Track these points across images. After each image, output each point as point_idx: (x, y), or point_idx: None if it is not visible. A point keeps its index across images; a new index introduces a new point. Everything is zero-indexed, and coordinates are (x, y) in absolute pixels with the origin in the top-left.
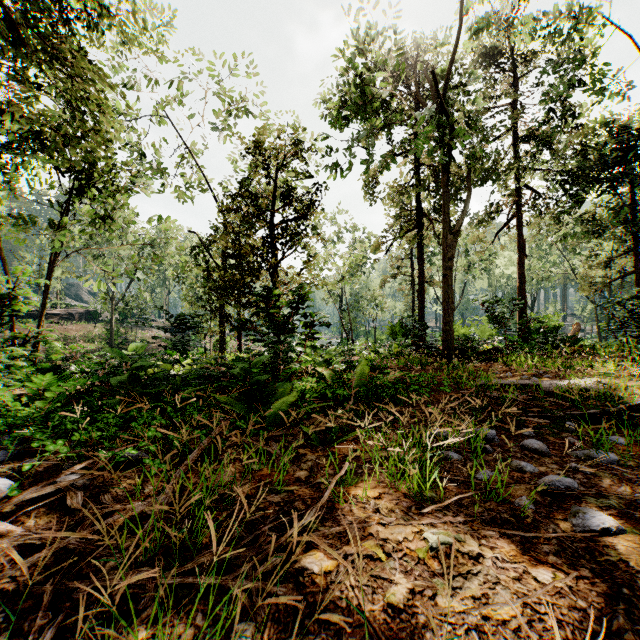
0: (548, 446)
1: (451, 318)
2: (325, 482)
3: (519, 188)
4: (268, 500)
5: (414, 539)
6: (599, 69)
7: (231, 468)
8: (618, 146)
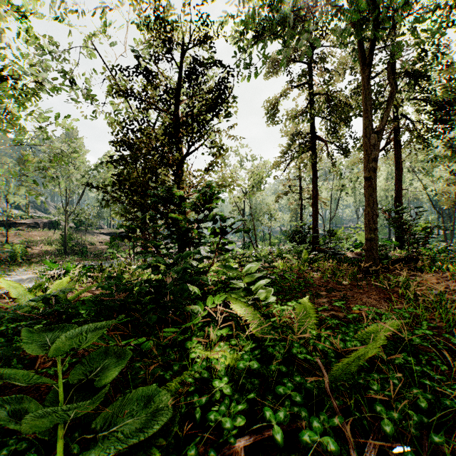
0: None
1: (376, 225)
2: None
3: (395, 117)
4: None
5: None
6: None
7: None
8: None
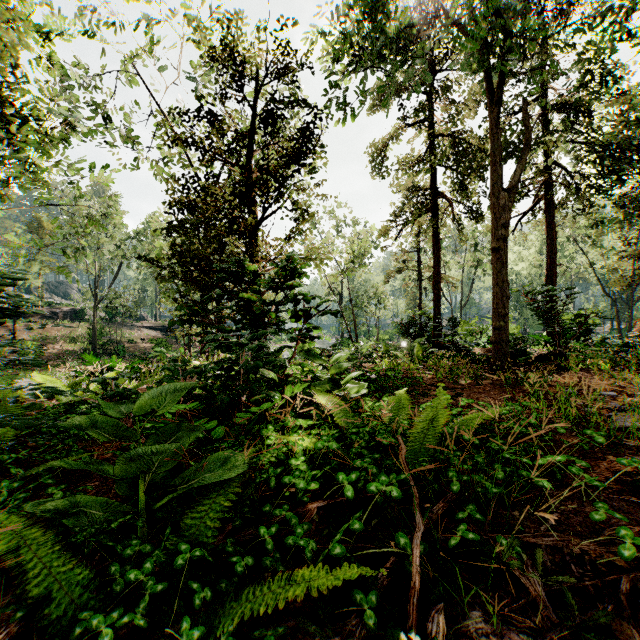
0: None
1: (507, 310)
2: None
3: (547, 166)
4: None
5: None
6: None
7: None
8: None
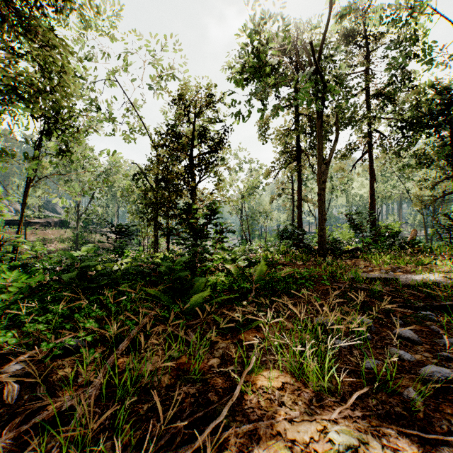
0: (417, 334)
1: (324, 226)
2: (235, 376)
3: (370, 132)
4: (185, 391)
5: (320, 438)
6: (429, 45)
7: (155, 356)
8: (441, 101)
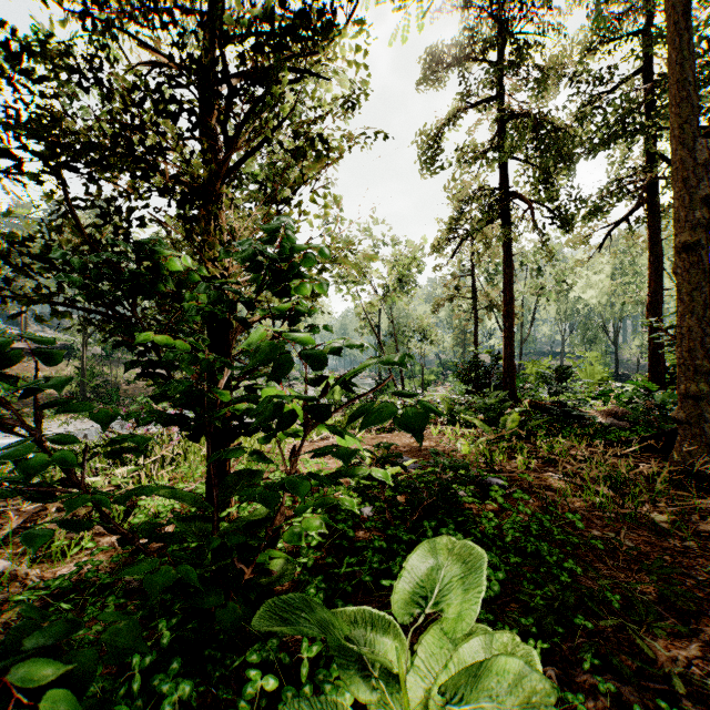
0: None
1: None
2: None
3: (648, 162)
4: None
5: None
6: None
7: None
8: None
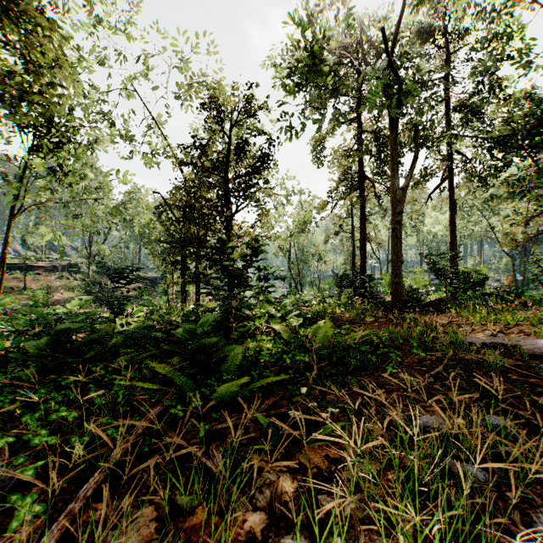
0: None
1: (401, 271)
2: None
3: (450, 153)
4: None
5: None
6: (526, 44)
7: (147, 506)
8: (538, 116)
